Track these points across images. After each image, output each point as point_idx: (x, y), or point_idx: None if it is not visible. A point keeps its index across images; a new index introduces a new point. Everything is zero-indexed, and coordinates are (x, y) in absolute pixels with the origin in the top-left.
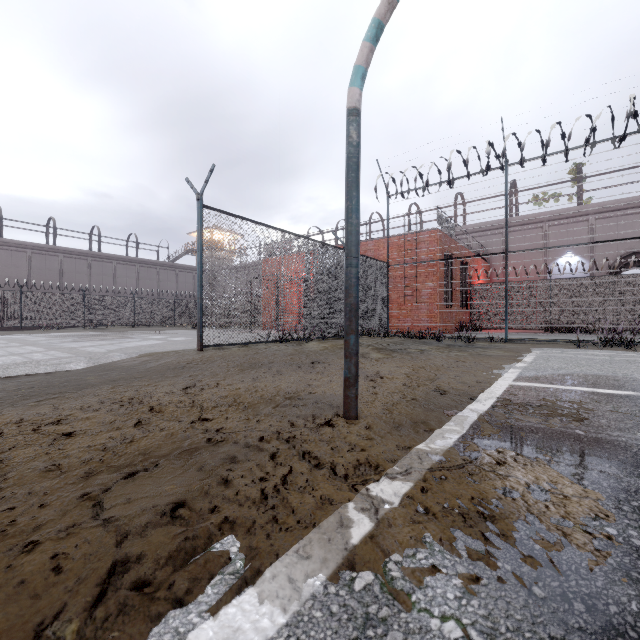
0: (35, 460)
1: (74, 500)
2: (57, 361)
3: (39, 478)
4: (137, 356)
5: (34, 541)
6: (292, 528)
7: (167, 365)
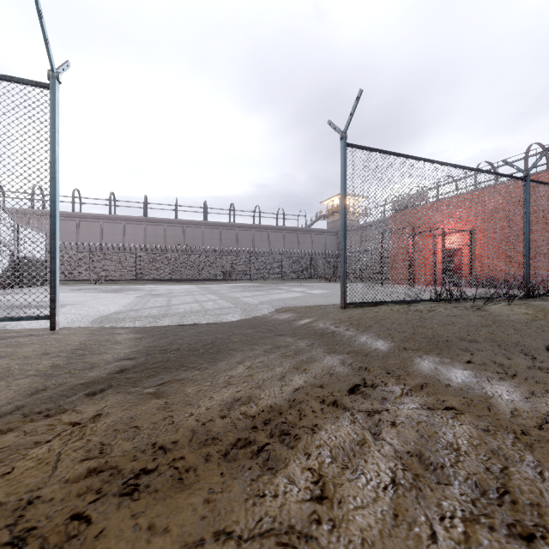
0: None
1: None
2: (219, 311)
3: None
4: (282, 310)
5: None
6: None
7: (312, 328)
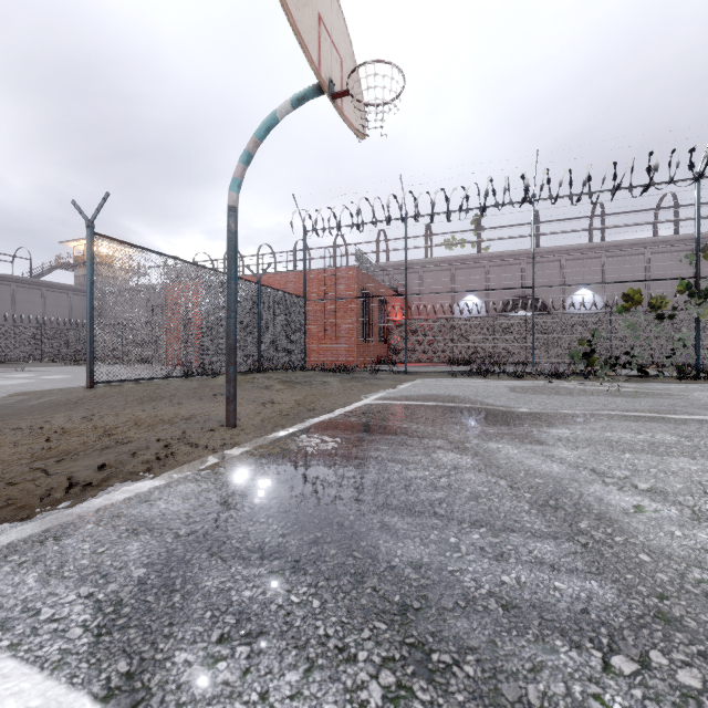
0: None
1: (25, 470)
2: None
3: None
4: (8, 395)
5: (13, 481)
6: (174, 464)
7: (54, 401)
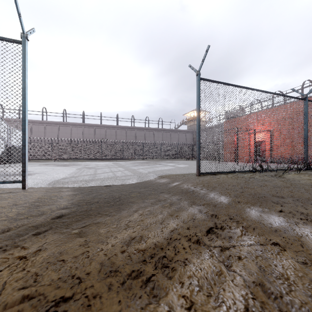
0: None
1: None
2: (124, 177)
3: None
4: (161, 177)
5: None
6: None
7: (180, 188)
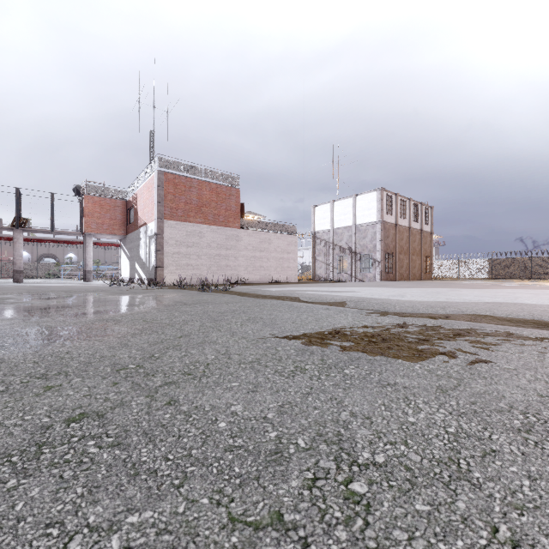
0: None
1: None
2: None
3: None
4: None
5: None
6: None
7: None
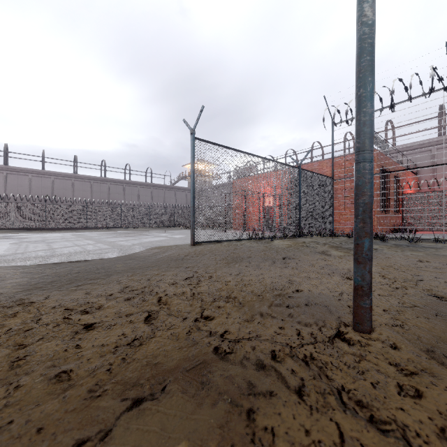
0: (52, 360)
1: None
2: (100, 251)
3: (45, 394)
4: (150, 249)
5: None
6: None
7: (171, 257)
